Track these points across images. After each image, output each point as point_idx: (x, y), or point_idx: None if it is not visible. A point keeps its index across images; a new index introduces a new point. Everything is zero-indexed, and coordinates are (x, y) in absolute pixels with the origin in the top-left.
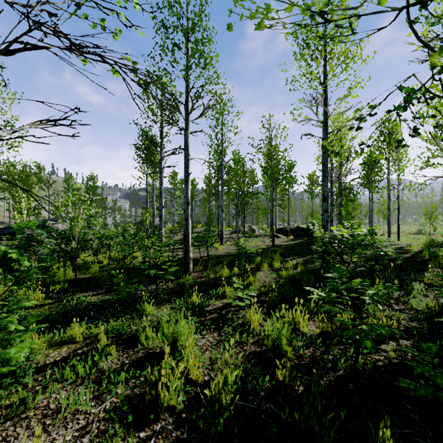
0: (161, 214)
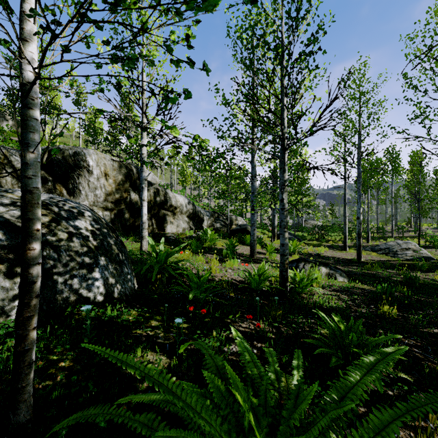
0: (378, 218)
